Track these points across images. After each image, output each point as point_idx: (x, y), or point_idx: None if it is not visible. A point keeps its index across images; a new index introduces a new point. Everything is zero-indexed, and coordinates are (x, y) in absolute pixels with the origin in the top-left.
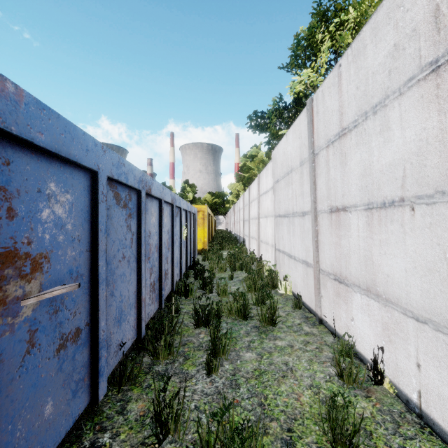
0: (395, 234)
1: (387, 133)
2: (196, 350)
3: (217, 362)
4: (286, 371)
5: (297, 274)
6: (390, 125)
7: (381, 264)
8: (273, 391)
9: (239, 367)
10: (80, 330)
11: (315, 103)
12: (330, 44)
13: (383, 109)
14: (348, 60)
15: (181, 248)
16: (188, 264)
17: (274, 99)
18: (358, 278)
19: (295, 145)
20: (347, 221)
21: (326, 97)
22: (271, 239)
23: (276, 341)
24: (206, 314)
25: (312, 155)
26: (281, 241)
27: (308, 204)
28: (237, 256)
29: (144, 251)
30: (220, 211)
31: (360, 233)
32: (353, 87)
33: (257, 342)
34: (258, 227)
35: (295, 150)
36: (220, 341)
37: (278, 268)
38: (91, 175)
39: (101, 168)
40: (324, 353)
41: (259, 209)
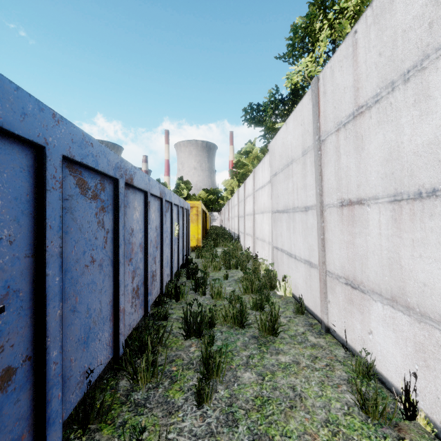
0: (437, 232)
1: (425, 103)
2: (185, 369)
3: (209, 390)
4: (294, 399)
5: (299, 274)
6: (430, 93)
7: (414, 270)
8: (280, 431)
9: (236, 393)
10: (14, 370)
11: (321, 83)
12: (329, 32)
13: (419, 74)
14: (368, 23)
15: (172, 246)
16: (180, 263)
17: (270, 91)
18: (379, 285)
19: (296, 133)
20: (364, 216)
21: (336, 73)
22: (268, 236)
23: (279, 356)
24: (197, 323)
25: (318, 141)
26: (279, 239)
27: (312, 198)
28: (232, 253)
29: (123, 252)
30: (214, 208)
31: (382, 230)
32: (374, 54)
33: (257, 358)
34: (254, 224)
35: (297, 139)
36: (213, 359)
37: (276, 267)
38: (35, 151)
39: (51, 143)
40: (337, 373)
41: (254, 205)
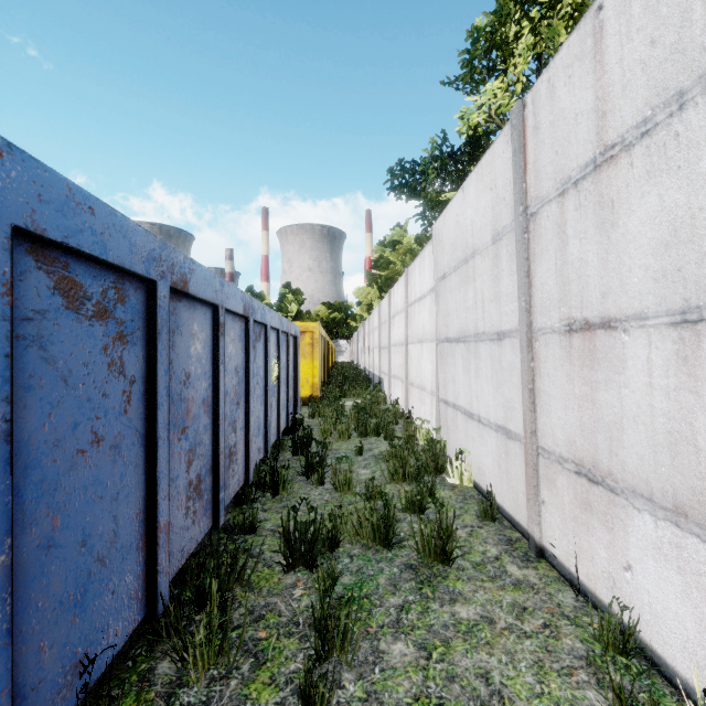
0: None
1: None
2: (282, 635)
3: (326, 690)
4: (489, 702)
5: (485, 449)
6: None
7: None
8: None
9: (378, 689)
10: None
11: (530, 111)
12: (532, 40)
13: None
14: None
15: (267, 399)
16: (283, 427)
17: (433, 139)
18: (648, 481)
19: (481, 204)
20: (616, 351)
21: (560, 90)
22: (430, 382)
23: (456, 606)
24: (308, 542)
25: (523, 216)
26: (450, 387)
27: (511, 317)
28: (370, 409)
29: (166, 418)
30: (341, 333)
31: (655, 378)
32: (641, 43)
33: (417, 610)
34: (406, 360)
35: (482, 215)
36: (335, 620)
37: (445, 434)
38: None
39: None
40: (565, 642)
41: (407, 329)
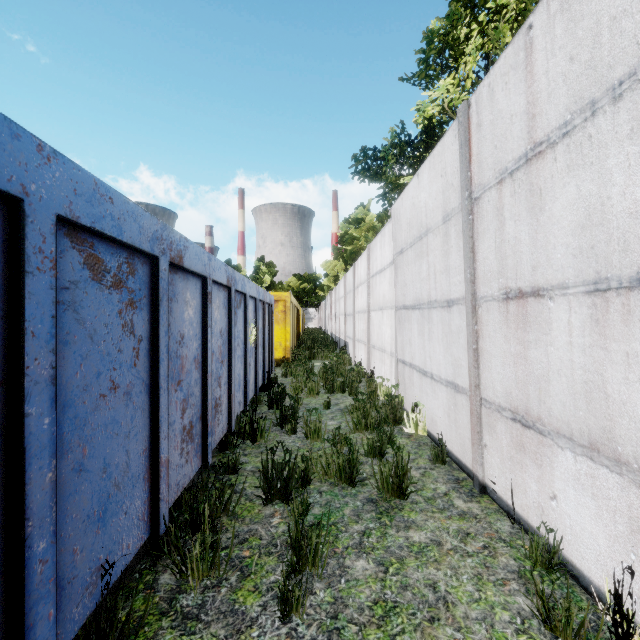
0: None
1: None
2: (263, 554)
3: (301, 593)
4: (436, 605)
5: (437, 402)
6: None
7: (630, 402)
8: None
9: (343, 595)
10: None
11: (474, 110)
12: (480, 41)
13: (639, 86)
14: (551, 11)
15: (246, 359)
16: (260, 384)
17: (393, 129)
18: (569, 424)
19: (433, 189)
20: (543, 315)
21: (498, 94)
22: (389, 344)
23: (410, 531)
24: (283, 479)
25: (468, 200)
26: (407, 348)
27: (458, 287)
28: (336, 369)
29: (166, 371)
30: (310, 302)
31: (574, 338)
32: (562, 59)
33: (376, 535)
34: (368, 325)
35: (434, 198)
36: (307, 540)
37: (403, 390)
38: (5, 207)
39: (34, 193)
40: (501, 560)
41: (369, 298)
